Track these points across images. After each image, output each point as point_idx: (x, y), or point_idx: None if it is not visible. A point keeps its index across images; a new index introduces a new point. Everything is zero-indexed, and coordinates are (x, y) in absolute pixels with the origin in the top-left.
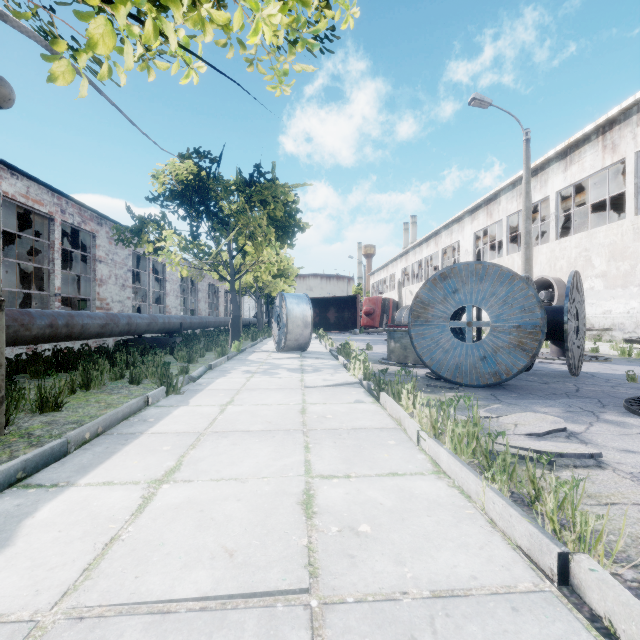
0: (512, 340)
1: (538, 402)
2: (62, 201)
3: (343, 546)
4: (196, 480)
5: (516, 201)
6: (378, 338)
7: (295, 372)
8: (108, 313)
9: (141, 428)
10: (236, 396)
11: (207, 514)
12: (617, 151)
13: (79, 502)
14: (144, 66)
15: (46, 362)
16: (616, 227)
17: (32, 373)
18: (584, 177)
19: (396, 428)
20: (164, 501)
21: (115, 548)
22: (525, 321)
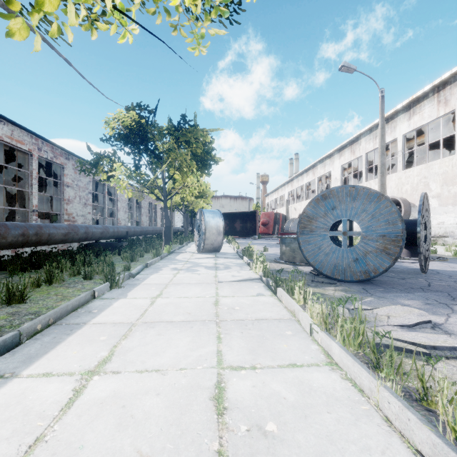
0: (379, 246)
1: (401, 295)
2: (39, 141)
3: (252, 450)
4: (123, 371)
5: (372, 142)
6: (272, 242)
7: (211, 269)
8: (70, 224)
9: (85, 319)
10: (164, 290)
11: (128, 410)
12: (448, 104)
13: (17, 395)
14: (87, 26)
15: (24, 261)
16: (448, 160)
17: (11, 270)
18: (423, 124)
19: (291, 319)
20: (92, 395)
21: (37, 452)
22: (389, 231)
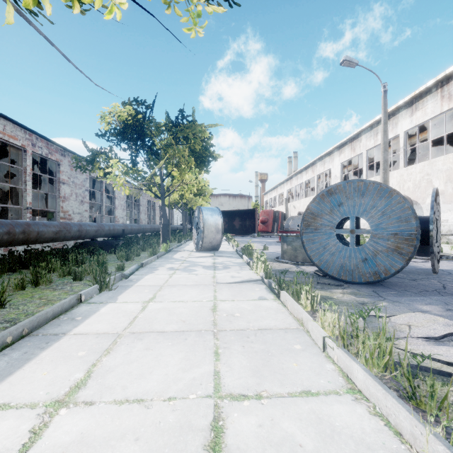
0: (390, 245)
1: (417, 299)
2: (33, 137)
3: None
4: (98, 402)
5: (373, 139)
6: (271, 240)
7: (209, 269)
8: (62, 222)
9: (66, 328)
10: (158, 292)
11: None
12: (452, 99)
13: None
14: None
15: (15, 260)
16: (452, 157)
17: None
18: (426, 120)
19: (299, 329)
20: (52, 439)
21: None
22: (401, 229)
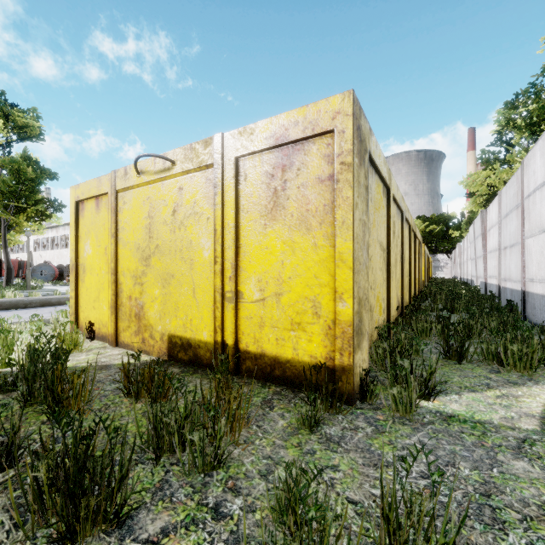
0: (51, 275)
1: None
2: None
3: None
4: None
5: None
6: None
7: None
8: None
9: None
10: None
11: None
12: None
13: None
14: None
15: None
16: None
17: None
18: None
19: None
20: None
21: None
22: (53, 273)
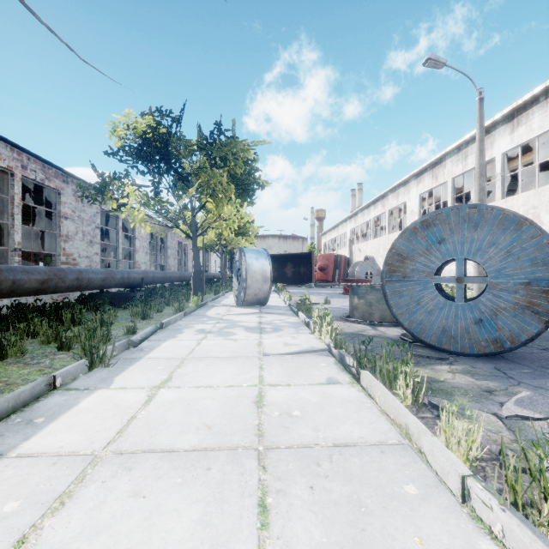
0: (519, 300)
1: None
2: (23, 157)
3: None
4: None
5: (461, 164)
6: (332, 291)
7: (253, 332)
8: (53, 267)
9: (10, 442)
10: (177, 370)
11: None
12: None
13: None
14: None
15: None
16: None
17: None
18: (532, 137)
19: (403, 445)
20: None
21: None
22: (537, 277)
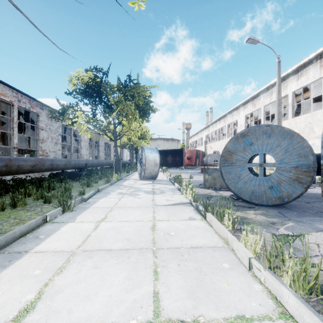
0: (292, 176)
1: (316, 219)
2: (18, 95)
3: None
4: None
5: (269, 97)
6: (195, 171)
7: (149, 194)
8: (38, 158)
9: (29, 246)
10: (109, 213)
11: None
12: None
13: None
14: None
15: (2, 187)
16: None
17: None
18: (309, 83)
19: (225, 247)
20: None
21: None
22: (301, 163)
